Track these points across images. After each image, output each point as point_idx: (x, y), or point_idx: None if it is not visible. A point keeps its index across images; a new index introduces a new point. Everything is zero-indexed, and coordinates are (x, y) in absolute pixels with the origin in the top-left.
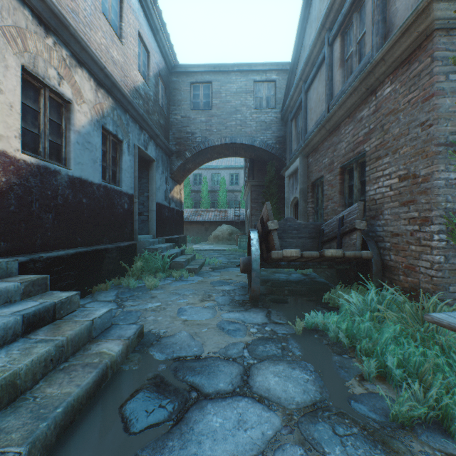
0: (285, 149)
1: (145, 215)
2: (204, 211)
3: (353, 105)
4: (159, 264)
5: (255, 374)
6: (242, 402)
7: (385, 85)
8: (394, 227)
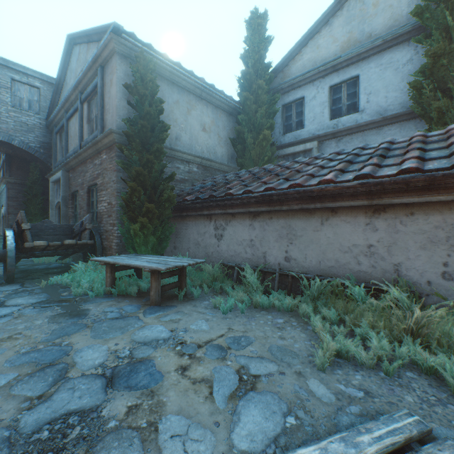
0: (51, 155)
1: None
2: None
3: (92, 154)
4: None
5: (9, 302)
6: (1, 308)
7: (104, 153)
8: (107, 228)
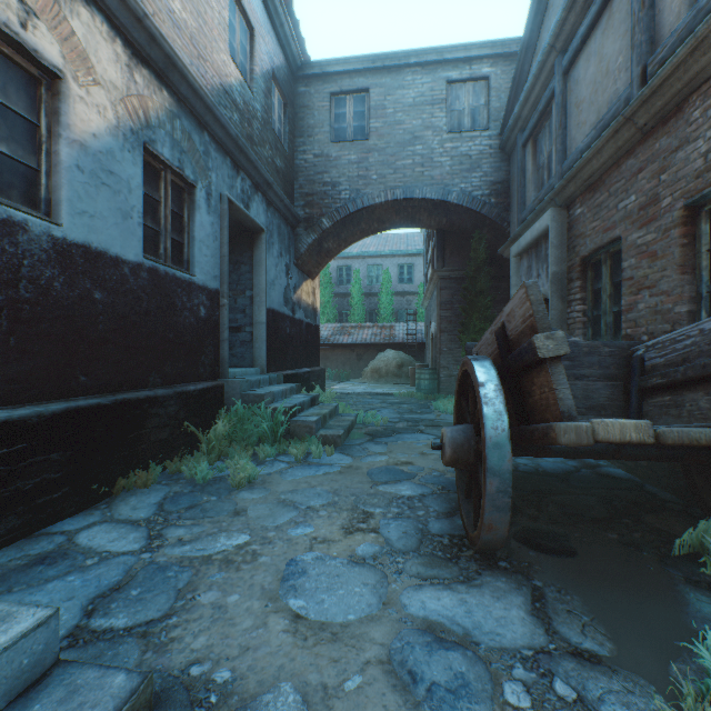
0: (507, 205)
1: (247, 331)
2: (356, 328)
3: None
4: (266, 427)
5: None
6: None
7: None
8: None
